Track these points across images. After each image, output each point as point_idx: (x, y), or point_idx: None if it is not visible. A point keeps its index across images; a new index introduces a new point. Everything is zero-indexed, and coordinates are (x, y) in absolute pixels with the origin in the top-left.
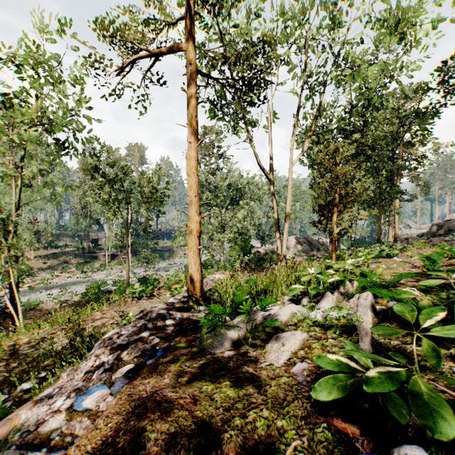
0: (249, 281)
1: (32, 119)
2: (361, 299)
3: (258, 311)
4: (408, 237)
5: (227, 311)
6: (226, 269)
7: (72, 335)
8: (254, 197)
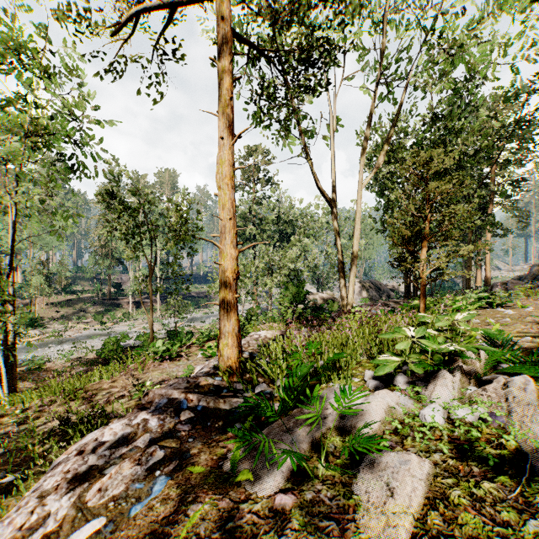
0: (309, 345)
1: (24, 128)
2: (513, 388)
3: (328, 399)
4: (506, 281)
5: (280, 409)
6: (274, 320)
7: (66, 414)
8: (309, 231)
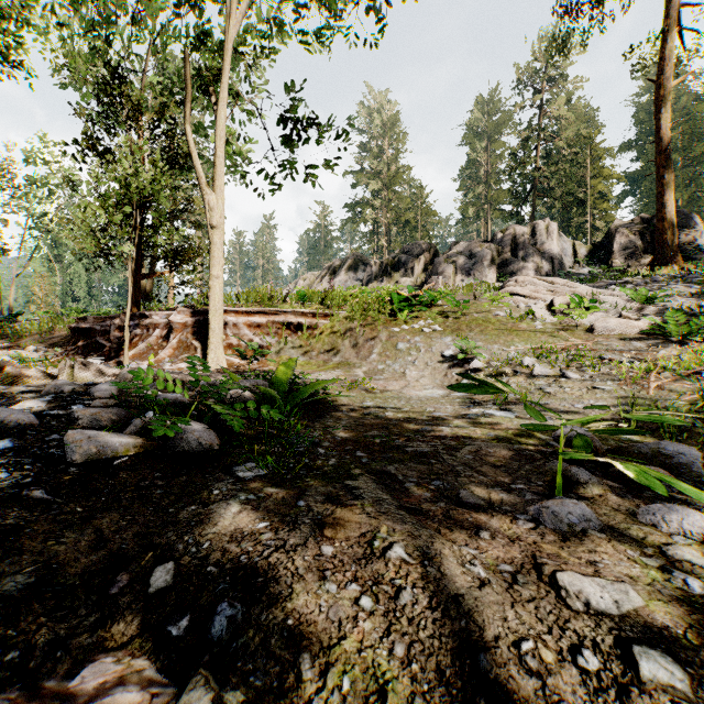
0: None
1: None
2: None
3: None
4: None
5: None
6: None
7: None
8: None
